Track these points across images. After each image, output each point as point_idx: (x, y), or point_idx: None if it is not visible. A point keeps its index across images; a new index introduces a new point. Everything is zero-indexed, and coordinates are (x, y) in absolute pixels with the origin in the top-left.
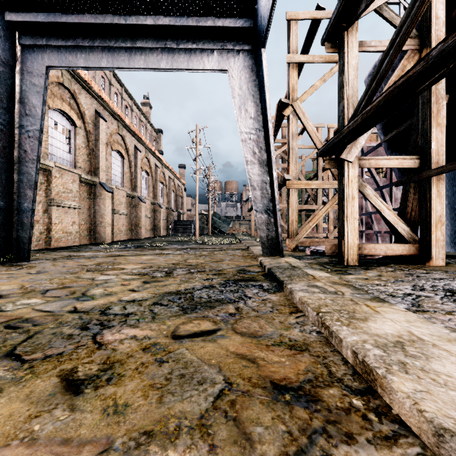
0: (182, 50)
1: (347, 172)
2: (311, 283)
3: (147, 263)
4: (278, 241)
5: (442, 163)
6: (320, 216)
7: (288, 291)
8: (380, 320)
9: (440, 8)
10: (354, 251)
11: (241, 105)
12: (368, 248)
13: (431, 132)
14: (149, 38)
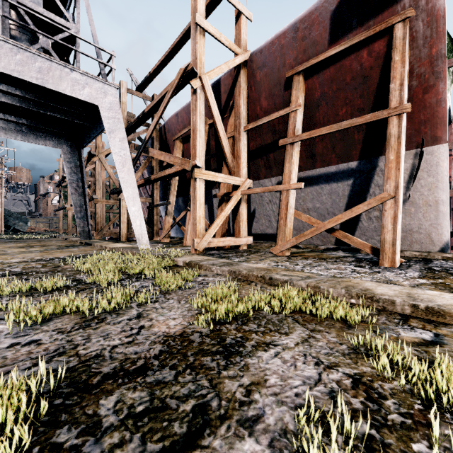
0: (32, 133)
1: (122, 203)
2: (101, 243)
3: (4, 246)
4: (90, 233)
5: (158, 202)
6: (115, 220)
7: (93, 245)
8: (113, 244)
9: (157, 146)
10: (125, 235)
11: (69, 166)
12: (132, 234)
13: (154, 190)
14: (10, 123)
